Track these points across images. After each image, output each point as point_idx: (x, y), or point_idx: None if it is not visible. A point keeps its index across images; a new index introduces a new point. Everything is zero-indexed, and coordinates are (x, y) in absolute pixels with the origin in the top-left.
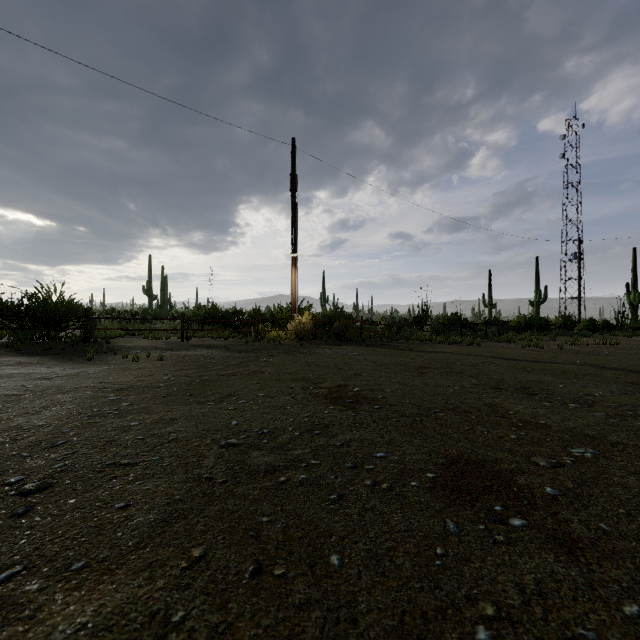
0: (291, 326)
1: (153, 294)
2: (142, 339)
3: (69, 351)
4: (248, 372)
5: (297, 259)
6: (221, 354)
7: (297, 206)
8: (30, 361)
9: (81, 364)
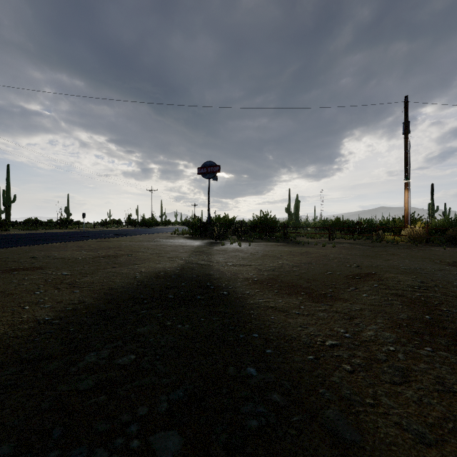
0: (405, 232)
1: (291, 212)
2: (305, 238)
3: (285, 242)
4: (390, 254)
5: (409, 183)
6: (362, 247)
7: (409, 145)
8: (283, 244)
9: (301, 246)
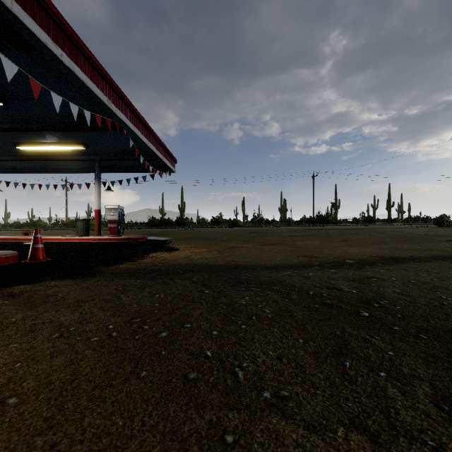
0: None
1: None
2: None
3: None
4: None
5: None
6: None
7: None
8: None
9: None
